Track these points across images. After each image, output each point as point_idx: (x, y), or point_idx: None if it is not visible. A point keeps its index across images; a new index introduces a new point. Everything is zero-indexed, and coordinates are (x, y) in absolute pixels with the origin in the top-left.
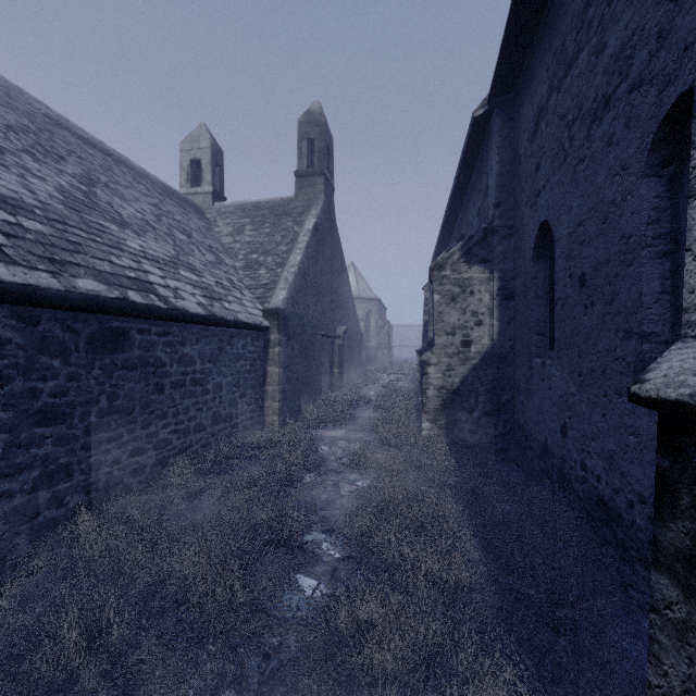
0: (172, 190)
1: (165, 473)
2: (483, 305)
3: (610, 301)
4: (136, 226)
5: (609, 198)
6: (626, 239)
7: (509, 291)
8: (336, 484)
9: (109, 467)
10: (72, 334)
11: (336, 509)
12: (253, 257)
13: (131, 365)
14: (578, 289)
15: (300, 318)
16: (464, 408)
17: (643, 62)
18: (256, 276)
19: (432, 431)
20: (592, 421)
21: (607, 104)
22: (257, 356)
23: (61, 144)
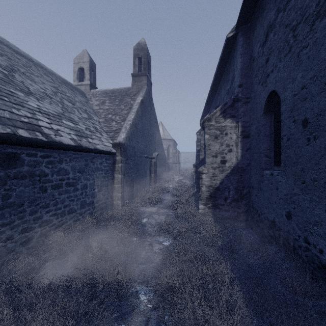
0: (68, 82)
1: (47, 240)
2: (232, 140)
3: None
4: (38, 95)
5: None
6: None
7: (247, 133)
8: (151, 244)
9: (3, 242)
10: None
11: (150, 263)
12: (109, 116)
13: (21, 176)
14: (301, 129)
15: (133, 148)
16: (222, 197)
17: None
18: (110, 126)
19: (204, 210)
20: (314, 213)
21: None
22: (108, 168)
23: None
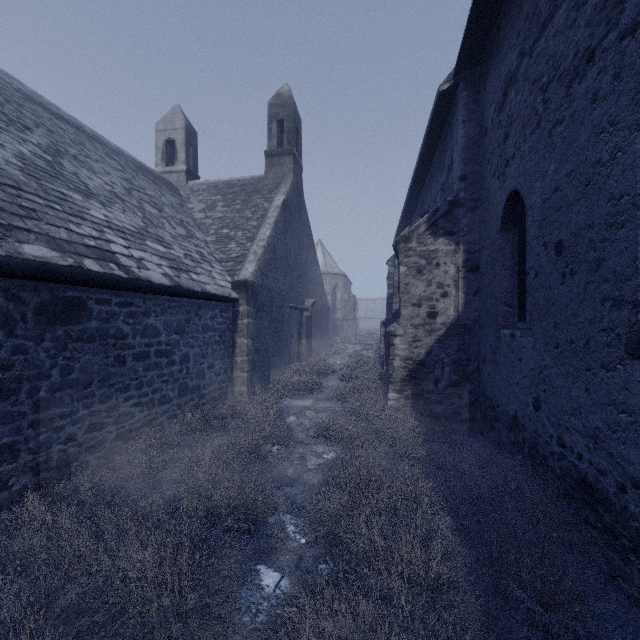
0: (146, 168)
1: (127, 448)
2: (448, 276)
3: (595, 268)
4: (103, 197)
5: (593, 158)
6: (616, 200)
7: (474, 263)
8: (303, 457)
9: (62, 444)
10: (17, 303)
11: (303, 485)
12: (224, 231)
13: (88, 337)
14: (554, 258)
15: (269, 290)
16: (430, 378)
17: (638, 3)
18: (226, 250)
19: (398, 401)
20: (571, 395)
21: (591, 58)
22: (225, 327)
23: (29, 116)
